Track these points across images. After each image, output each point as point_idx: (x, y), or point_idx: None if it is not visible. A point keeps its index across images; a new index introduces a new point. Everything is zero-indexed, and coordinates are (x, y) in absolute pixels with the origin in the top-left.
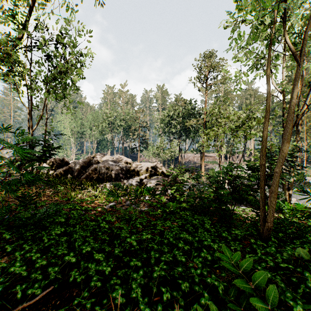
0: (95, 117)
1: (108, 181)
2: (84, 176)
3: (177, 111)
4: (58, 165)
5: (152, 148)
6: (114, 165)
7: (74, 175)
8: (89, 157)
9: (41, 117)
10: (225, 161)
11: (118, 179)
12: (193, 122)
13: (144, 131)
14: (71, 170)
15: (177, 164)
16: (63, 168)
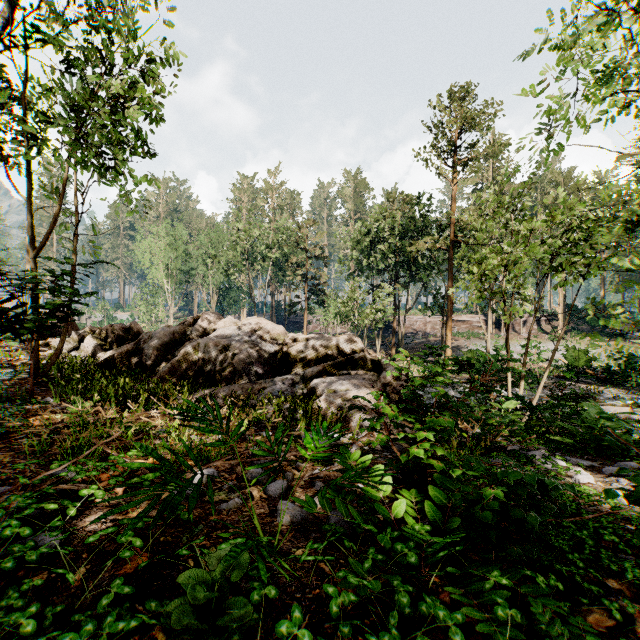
0: (215, 240)
1: (224, 381)
2: (166, 369)
3: (389, 222)
4: (118, 341)
5: (335, 304)
6: (241, 342)
7: (146, 365)
8: (186, 321)
9: (55, 219)
10: (496, 331)
11: (251, 375)
12: (426, 245)
13: (317, 268)
14: (139, 352)
15: (388, 337)
16: (120, 349)
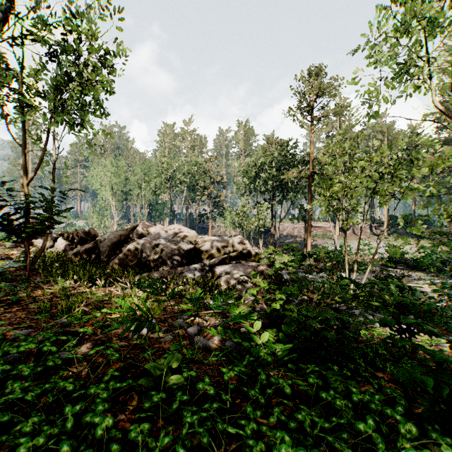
0: (146, 170)
1: (155, 268)
2: (116, 260)
3: (268, 158)
4: (81, 241)
5: (231, 215)
6: (167, 242)
7: (101, 258)
8: (129, 227)
9: (41, 159)
10: (342, 234)
11: (174, 264)
12: (293, 174)
13: (218, 190)
14: (97, 249)
15: (267, 238)
16: (84, 246)
